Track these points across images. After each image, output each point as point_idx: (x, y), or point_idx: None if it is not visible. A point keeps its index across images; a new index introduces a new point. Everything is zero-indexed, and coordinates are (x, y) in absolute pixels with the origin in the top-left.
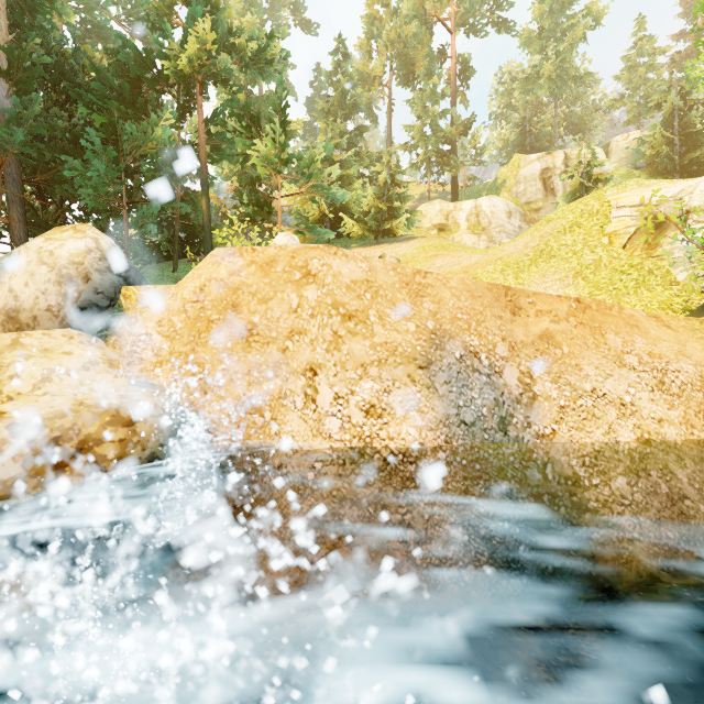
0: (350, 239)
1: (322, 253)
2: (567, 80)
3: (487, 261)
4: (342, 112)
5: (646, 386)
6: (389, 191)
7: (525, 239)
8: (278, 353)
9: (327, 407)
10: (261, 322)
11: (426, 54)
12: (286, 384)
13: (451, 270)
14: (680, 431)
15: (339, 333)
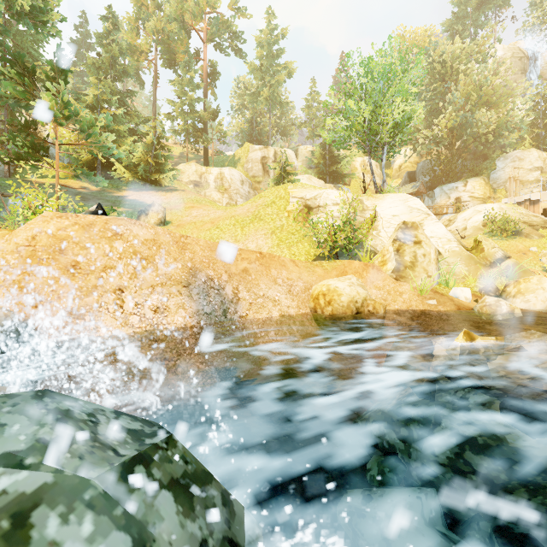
0: (121, 181)
1: (127, 223)
2: (276, 104)
3: (226, 217)
4: (113, 73)
5: (284, 292)
6: (156, 151)
7: (248, 206)
8: (96, 280)
9: (131, 310)
10: (83, 261)
11: (185, 51)
12: (102, 298)
13: (203, 219)
14: (295, 311)
15: (137, 269)
